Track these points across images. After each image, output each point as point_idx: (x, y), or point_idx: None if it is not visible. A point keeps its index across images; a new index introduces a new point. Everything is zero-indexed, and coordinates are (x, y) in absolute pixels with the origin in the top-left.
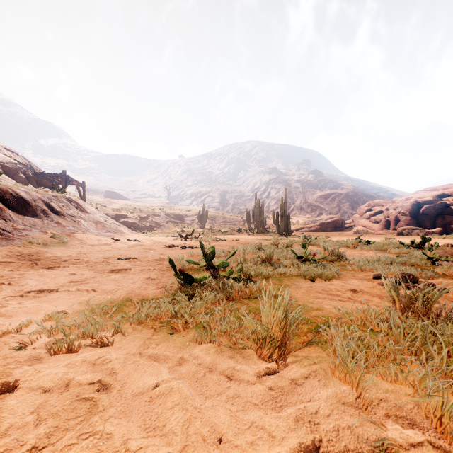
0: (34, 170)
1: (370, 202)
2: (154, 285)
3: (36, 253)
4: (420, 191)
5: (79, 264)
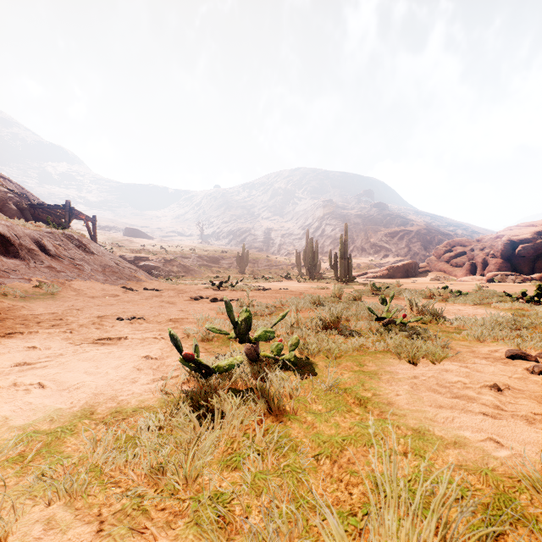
0: (30, 201)
1: (449, 241)
2: (151, 372)
3: (7, 310)
4: (513, 227)
5: (57, 327)
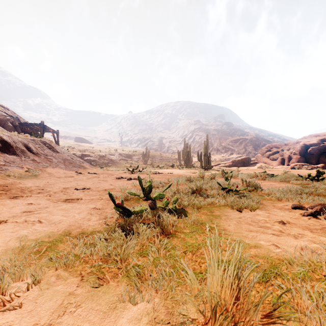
0: (20, 121)
1: (269, 145)
2: (97, 215)
3: (11, 184)
4: (307, 136)
5: (41, 193)
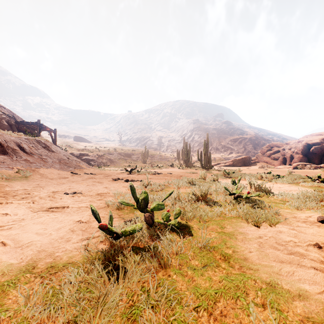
0: (16, 120)
1: (270, 144)
2: (80, 233)
3: None
4: (308, 135)
5: (25, 199)
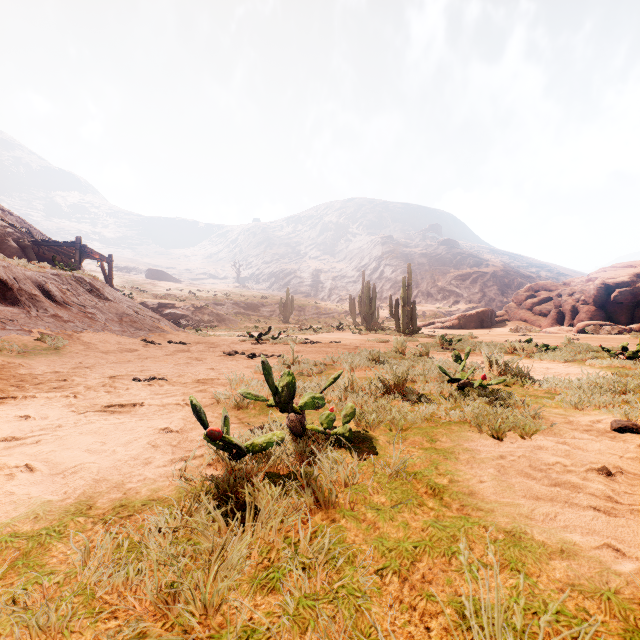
0: (33, 237)
1: (532, 285)
2: (169, 450)
3: (0, 368)
4: (608, 268)
5: (59, 391)
